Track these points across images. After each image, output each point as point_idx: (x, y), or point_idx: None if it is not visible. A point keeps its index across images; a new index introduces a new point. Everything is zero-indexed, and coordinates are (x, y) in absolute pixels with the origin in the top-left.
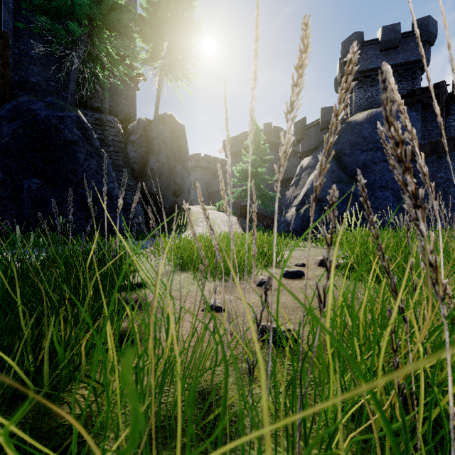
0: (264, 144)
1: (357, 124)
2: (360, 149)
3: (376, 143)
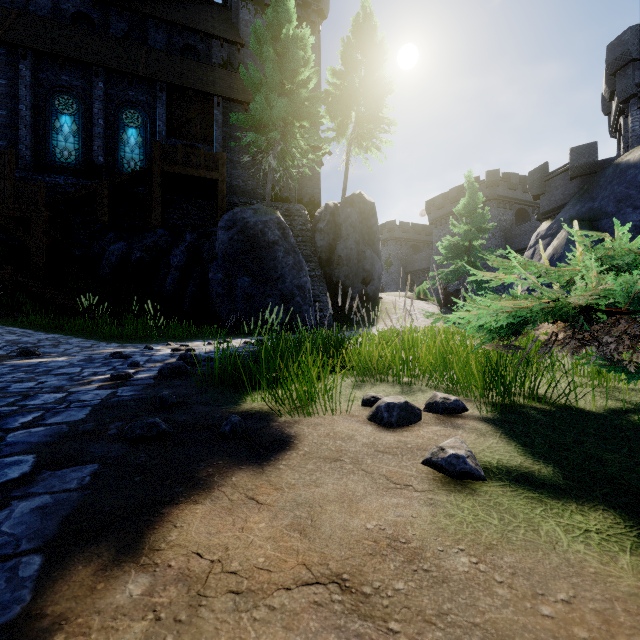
0: (486, 201)
1: (630, 167)
2: (632, 205)
3: None
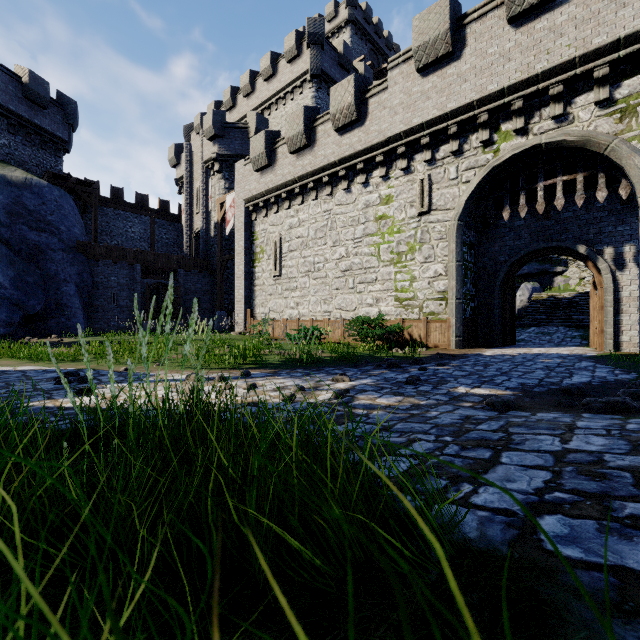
0: None
1: (12, 185)
2: (28, 225)
3: (50, 225)
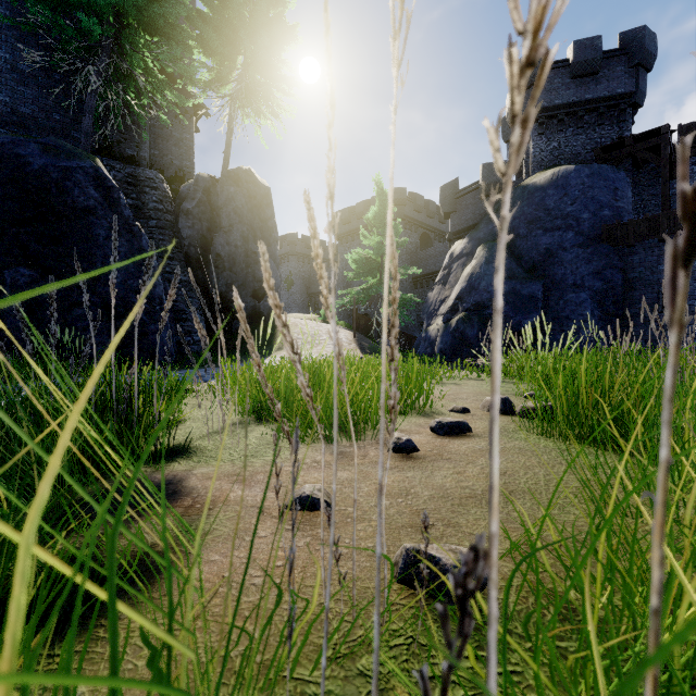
0: (394, 220)
1: (538, 190)
2: (542, 228)
3: (566, 218)
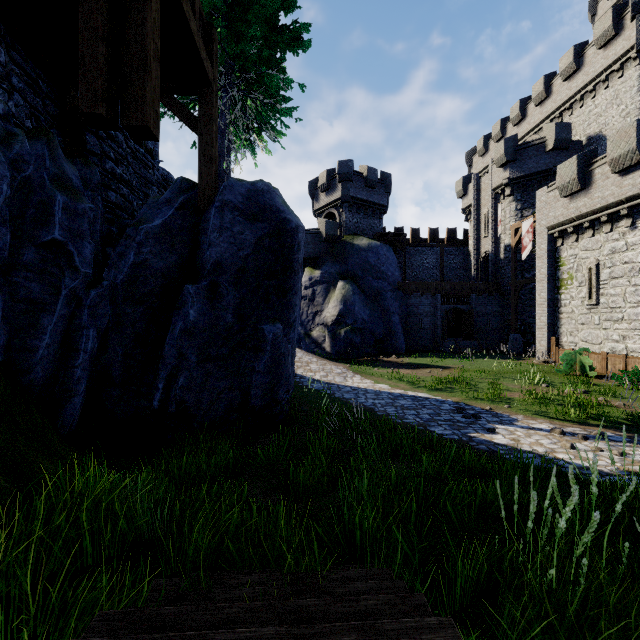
0: None
1: (362, 250)
2: (371, 276)
3: (382, 273)
